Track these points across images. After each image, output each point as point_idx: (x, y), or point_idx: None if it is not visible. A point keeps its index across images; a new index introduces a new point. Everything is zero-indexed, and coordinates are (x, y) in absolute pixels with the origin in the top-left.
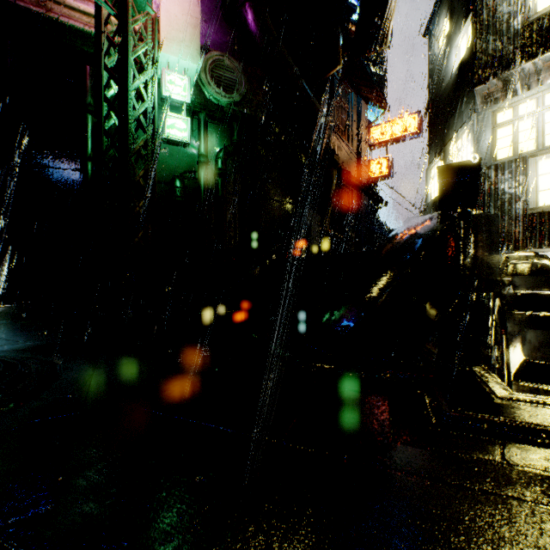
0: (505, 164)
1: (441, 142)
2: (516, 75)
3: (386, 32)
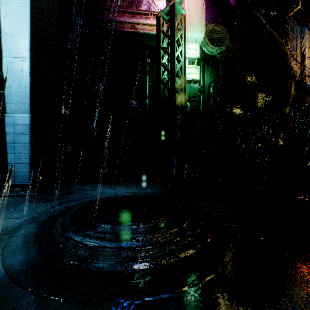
0: None
1: None
2: None
3: None
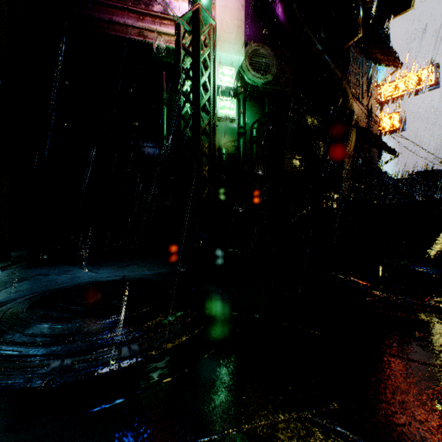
0: None
1: None
2: None
3: None
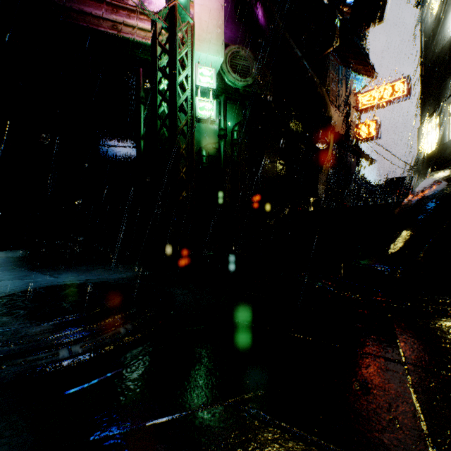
0: None
1: (435, 101)
2: None
3: (384, 7)
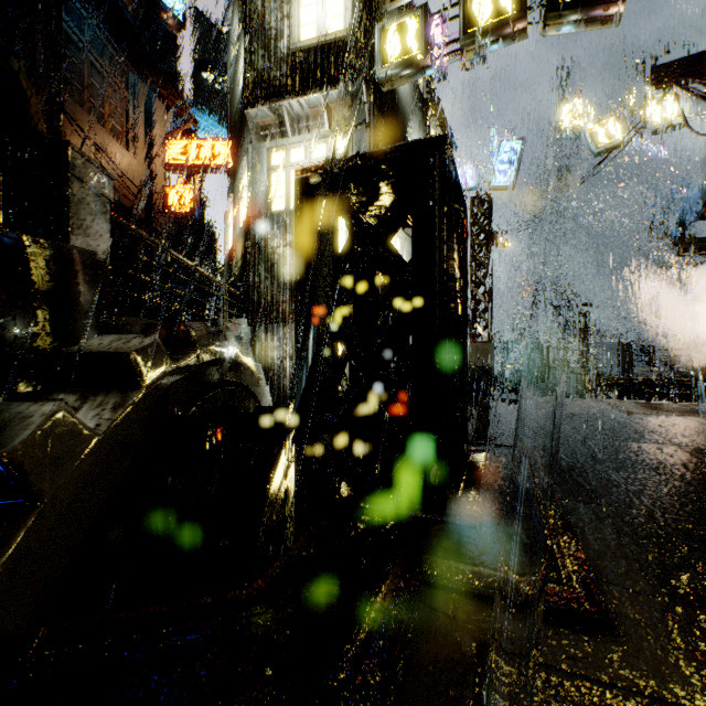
0: (275, 217)
1: (234, 179)
2: (285, 110)
3: None
